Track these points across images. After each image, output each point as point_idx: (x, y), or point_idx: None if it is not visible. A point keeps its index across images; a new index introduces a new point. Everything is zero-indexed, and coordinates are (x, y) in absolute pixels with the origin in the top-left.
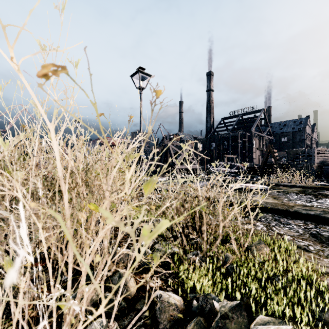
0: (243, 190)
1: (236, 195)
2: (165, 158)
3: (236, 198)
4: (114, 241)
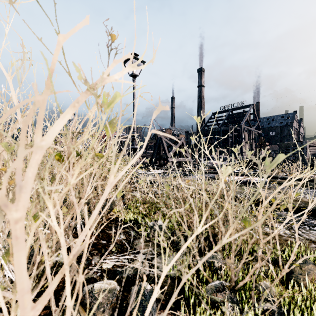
0: (243, 183)
1: (236, 188)
2: (158, 151)
3: (240, 193)
4: (95, 259)
